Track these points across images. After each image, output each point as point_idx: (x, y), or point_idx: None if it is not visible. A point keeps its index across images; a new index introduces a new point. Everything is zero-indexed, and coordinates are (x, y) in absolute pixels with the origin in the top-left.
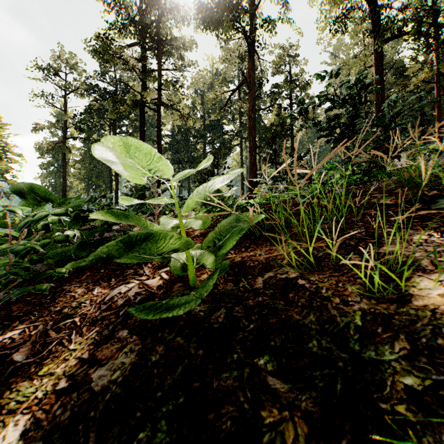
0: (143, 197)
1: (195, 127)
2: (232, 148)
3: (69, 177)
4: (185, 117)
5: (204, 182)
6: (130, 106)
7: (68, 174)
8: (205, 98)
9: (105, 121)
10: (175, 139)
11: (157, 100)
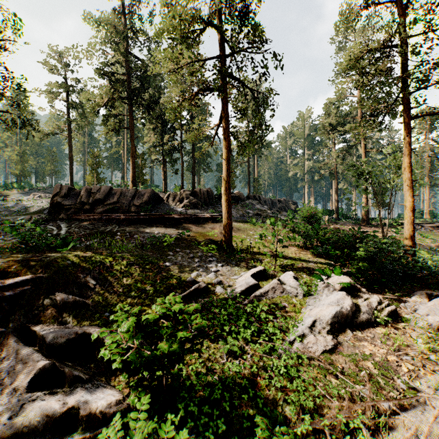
0: None
1: None
2: None
3: None
4: None
5: None
6: None
7: None
8: None
9: None
10: None
11: None
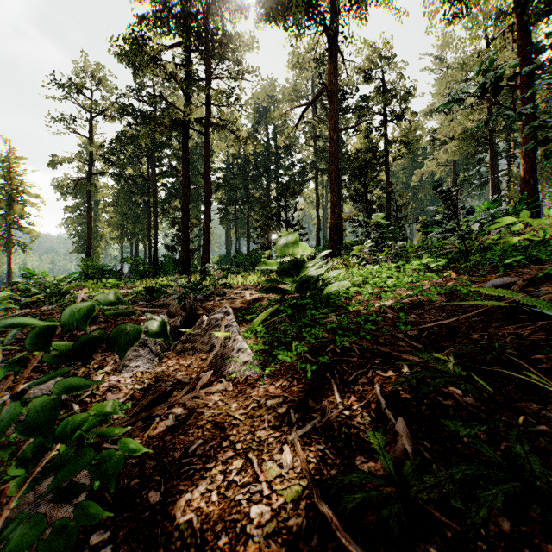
0: (187, 250)
1: (256, 157)
2: (304, 184)
3: (100, 224)
4: (242, 142)
5: (268, 229)
6: (168, 128)
7: (98, 219)
8: (269, 115)
9: (142, 152)
10: (231, 173)
11: (205, 119)
